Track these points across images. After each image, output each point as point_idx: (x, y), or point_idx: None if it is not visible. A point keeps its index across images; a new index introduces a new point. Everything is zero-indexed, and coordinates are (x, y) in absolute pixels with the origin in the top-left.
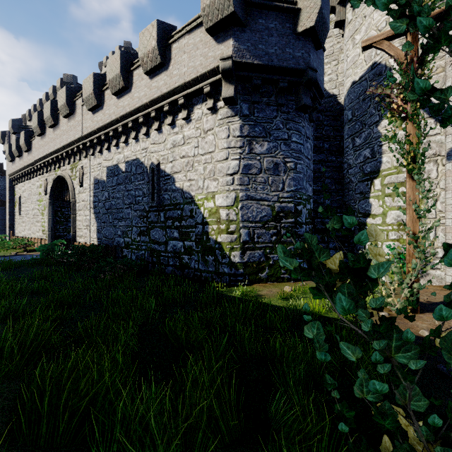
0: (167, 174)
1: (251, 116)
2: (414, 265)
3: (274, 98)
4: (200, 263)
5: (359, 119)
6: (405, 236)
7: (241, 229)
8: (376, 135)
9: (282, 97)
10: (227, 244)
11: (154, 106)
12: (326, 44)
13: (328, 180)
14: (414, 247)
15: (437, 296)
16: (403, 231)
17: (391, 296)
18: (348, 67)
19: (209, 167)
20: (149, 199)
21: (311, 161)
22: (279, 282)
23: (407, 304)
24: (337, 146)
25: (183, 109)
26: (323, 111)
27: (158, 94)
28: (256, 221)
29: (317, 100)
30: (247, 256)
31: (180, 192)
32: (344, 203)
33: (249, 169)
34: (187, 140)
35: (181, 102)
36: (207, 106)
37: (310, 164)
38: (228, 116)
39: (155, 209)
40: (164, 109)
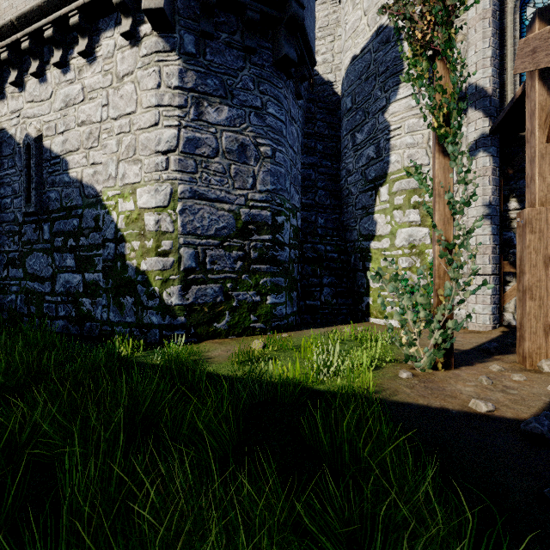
0: (55, 156)
1: (200, 57)
2: (448, 291)
3: (239, 37)
4: (112, 309)
5: (360, 107)
6: (418, 263)
7: (182, 247)
8: (383, 126)
9: (252, 38)
10: (157, 273)
11: (26, 28)
12: (320, 12)
13: (322, 191)
14: (448, 261)
15: (464, 342)
16: (416, 256)
17: (415, 344)
18: (347, 37)
19: (126, 139)
20: (22, 200)
21: (299, 157)
22: (247, 336)
23: (439, 355)
24: (334, 149)
25: (81, 36)
26: (315, 101)
27: (31, 4)
28: (208, 235)
29: (306, 65)
30: (193, 293)
31: (77, 186)
32: (342, 223)
33: (197, 147)
34: (89, 93)
35: (75, 21)
36: (120, 30)
37: (297, 161)
38: (158, 49)
39: (34, 218)
40: (44, 33)
